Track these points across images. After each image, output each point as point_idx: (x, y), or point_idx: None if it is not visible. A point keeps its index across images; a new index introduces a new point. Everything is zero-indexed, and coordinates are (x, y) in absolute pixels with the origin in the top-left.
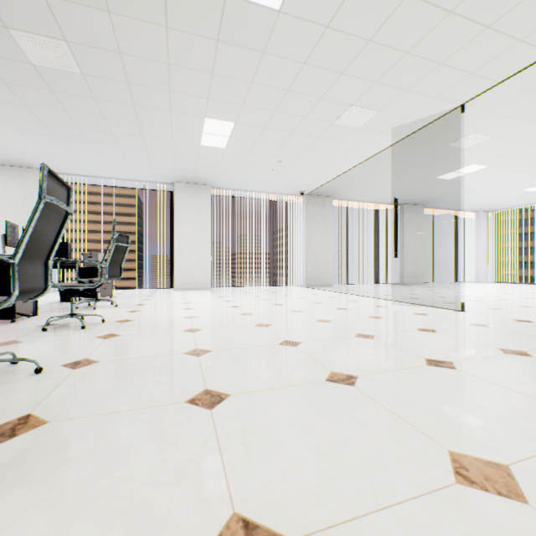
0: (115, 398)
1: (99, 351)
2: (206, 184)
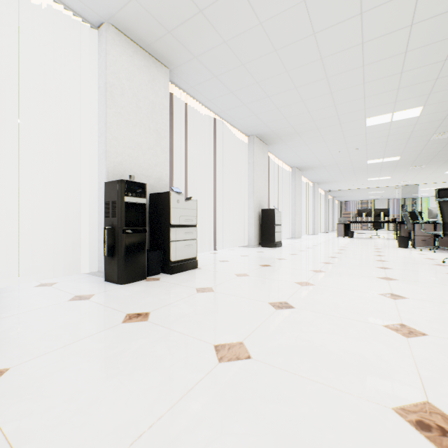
0: None
1: None
2: (318, 184)
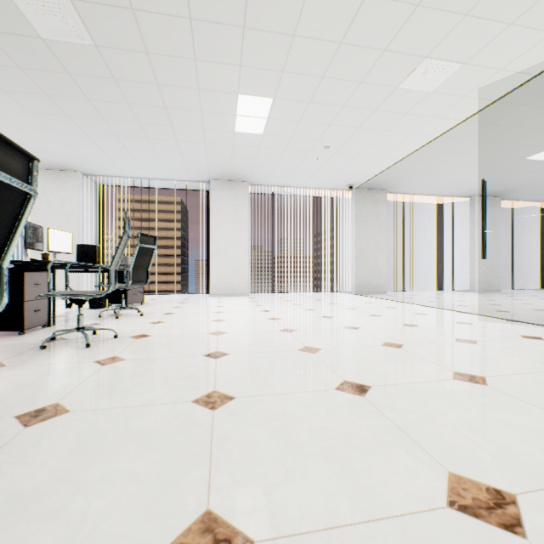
0: (33, 524)
1: (82, 388)
2: (243, 181)
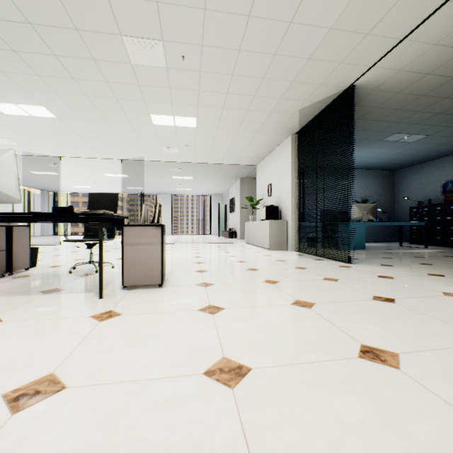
0: None
1: None
2: None
